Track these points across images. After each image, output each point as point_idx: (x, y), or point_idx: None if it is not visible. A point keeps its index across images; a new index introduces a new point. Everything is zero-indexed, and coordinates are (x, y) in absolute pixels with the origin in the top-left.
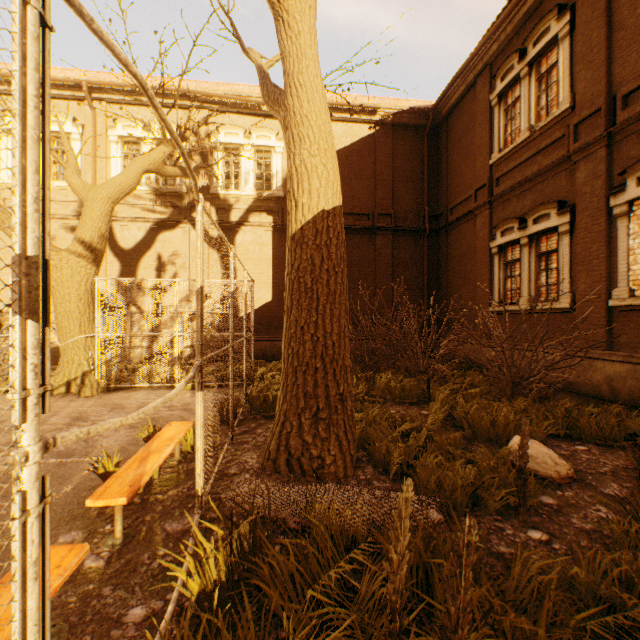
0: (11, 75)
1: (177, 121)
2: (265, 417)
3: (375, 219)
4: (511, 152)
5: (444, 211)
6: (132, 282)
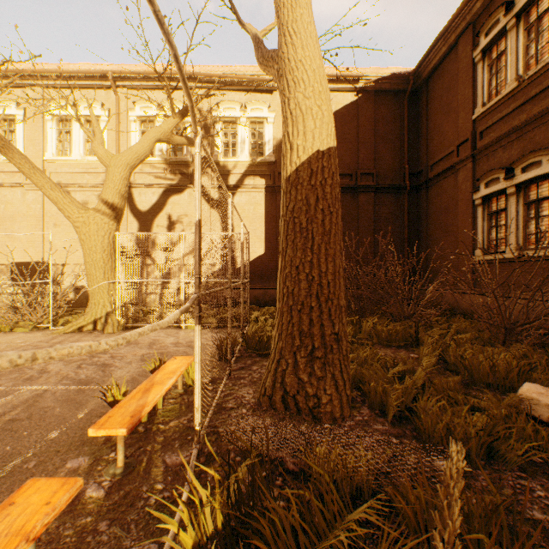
0: (54, 71)
1: (184, 98)
2: (260, 355)
3: (358, 178)
4: (496, 104)
5: (424, 168)
6: (146, 236)
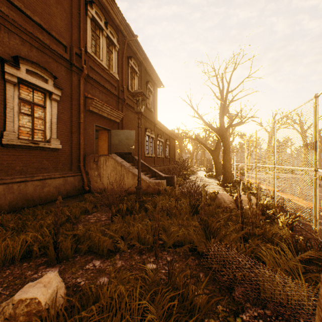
0: None
1: None
2: None
3: None
4: None
5: None
6: None
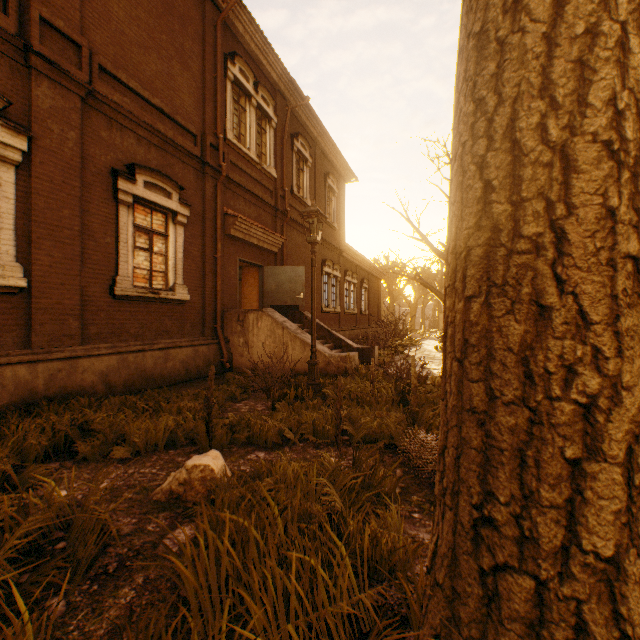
0: None
1: None
2: None
3: None
4: None
5: None
6: None
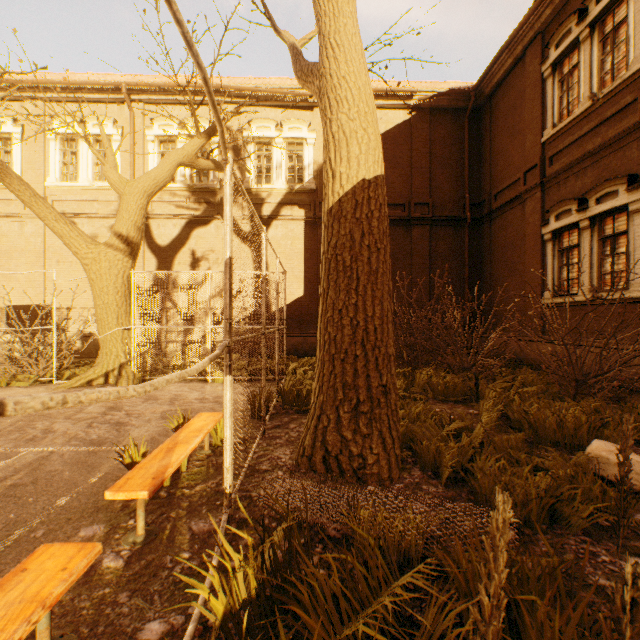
0: (58, 82)
1: (210, 115)
2: (298, 412)
3: (411, 209)
4: (568, 126)
5: (487, 198)
6: (166, 275)
